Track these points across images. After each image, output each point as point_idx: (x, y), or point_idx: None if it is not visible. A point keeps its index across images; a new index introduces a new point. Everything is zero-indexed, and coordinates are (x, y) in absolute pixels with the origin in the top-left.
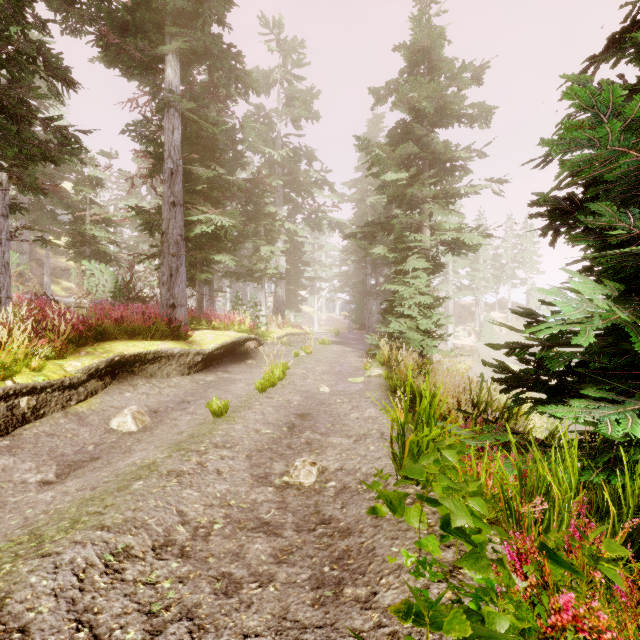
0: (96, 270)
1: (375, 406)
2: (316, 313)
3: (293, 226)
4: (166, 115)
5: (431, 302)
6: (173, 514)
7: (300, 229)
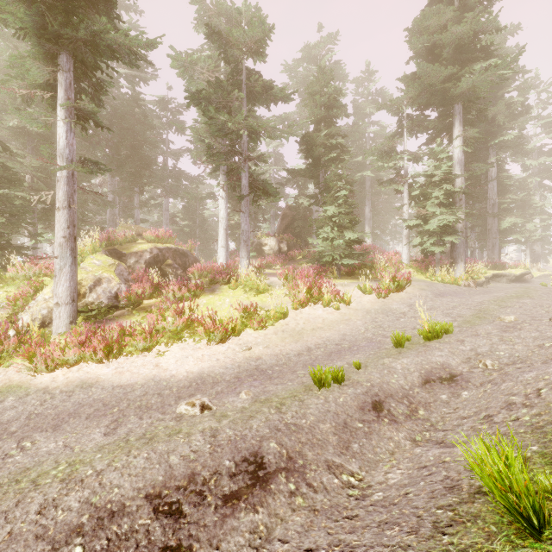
0: None
1: None
2: None
3: (548, 205)
4: (490, 182)
5: None
6: None
7: None
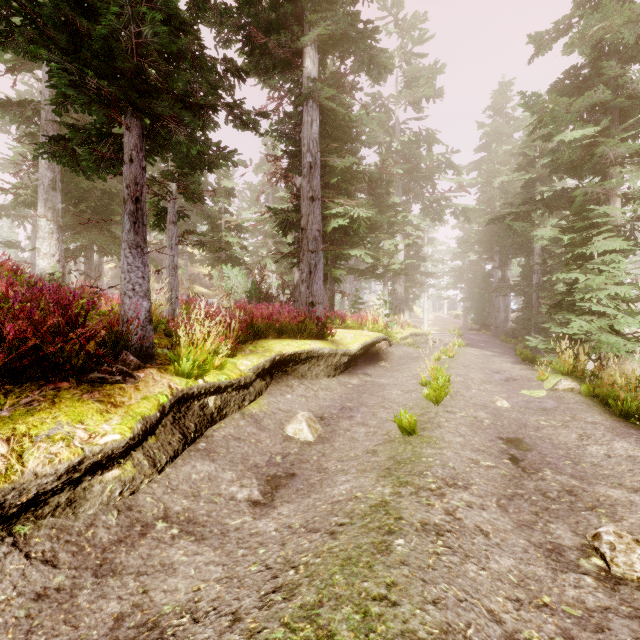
0: (231, 273)
1: (622, 438)
2: (426, 312)
3: (413, 217)
4: (305, 108)
5: (634, 294)
6: (486, 617)
7: (422, 220)
